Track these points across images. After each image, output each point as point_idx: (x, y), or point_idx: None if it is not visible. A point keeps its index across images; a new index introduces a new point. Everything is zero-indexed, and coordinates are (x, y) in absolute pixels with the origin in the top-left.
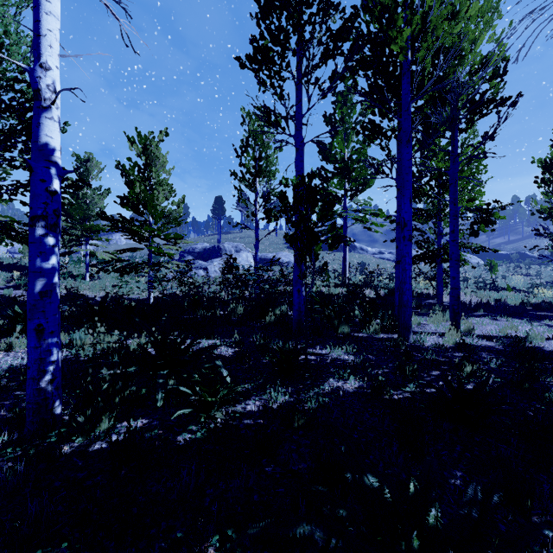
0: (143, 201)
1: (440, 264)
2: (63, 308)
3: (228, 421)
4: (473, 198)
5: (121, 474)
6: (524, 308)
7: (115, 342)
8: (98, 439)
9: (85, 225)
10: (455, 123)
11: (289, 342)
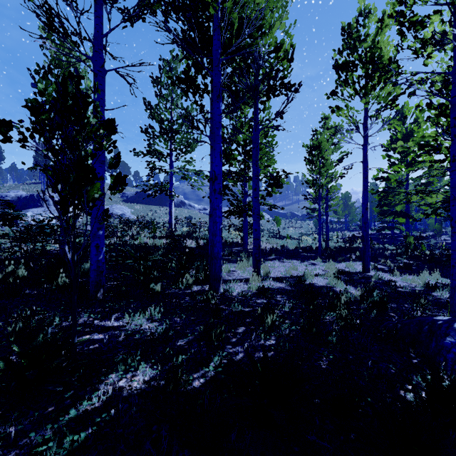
0: None
1: (245, 218)
2: None
3: None
4: (269, 165)
5: None
6: (298, 251)
7: None
8: None
9: None
10: (257, 93)
11: (49, 329)
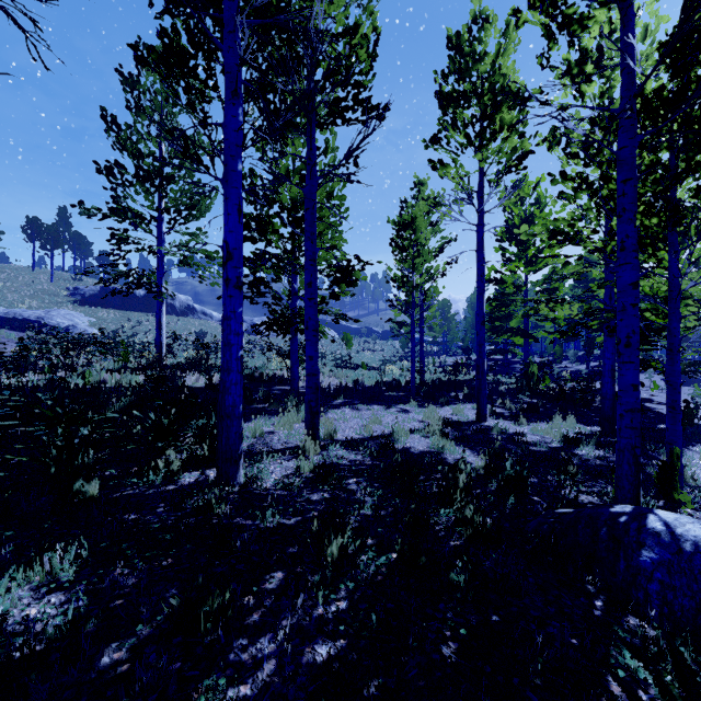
0: None
1: (295, 337)
2: None
3: None
4: (335, 246)
5: None
6: (381, 389)
7: None
8: None
9: None
10: (313, 107)
11: None
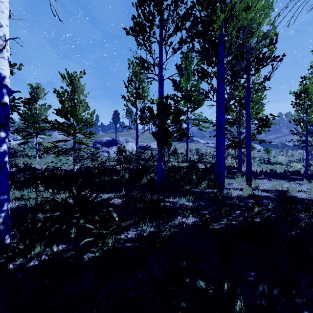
0: (70, 112)
1: (240, 150)
2: (21, 175)
3: (116, 245)
4: (258, 112)
5: (45, 282)
6: (286, 174)
7: (46, 197)
8: (33, 259)
9: (35, 126)
10: (249, 70)
11: (154, 195)
